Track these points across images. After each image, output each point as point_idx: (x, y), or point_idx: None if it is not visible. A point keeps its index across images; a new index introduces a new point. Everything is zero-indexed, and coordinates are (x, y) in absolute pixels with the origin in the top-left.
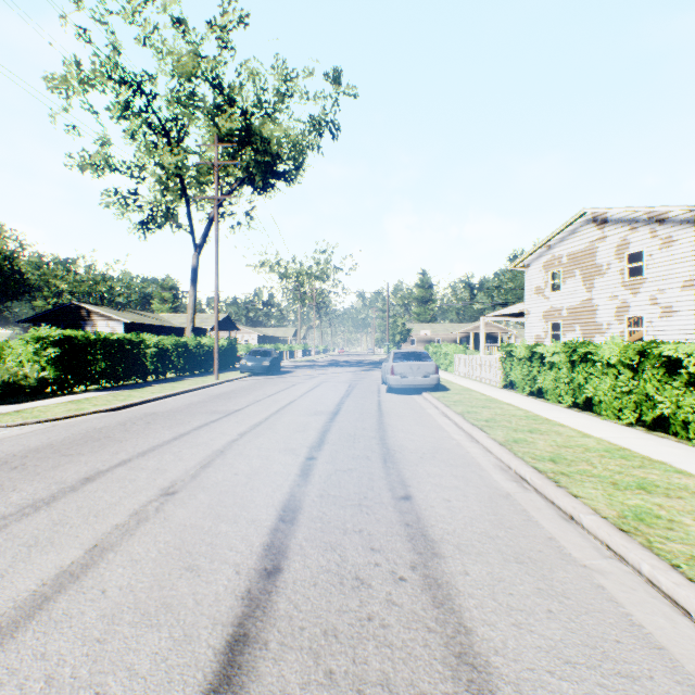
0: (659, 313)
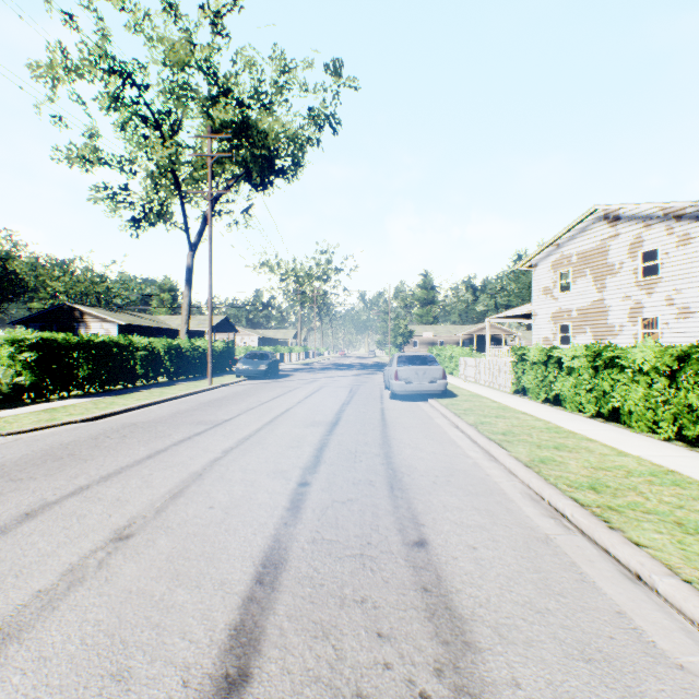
0: (676, 314)
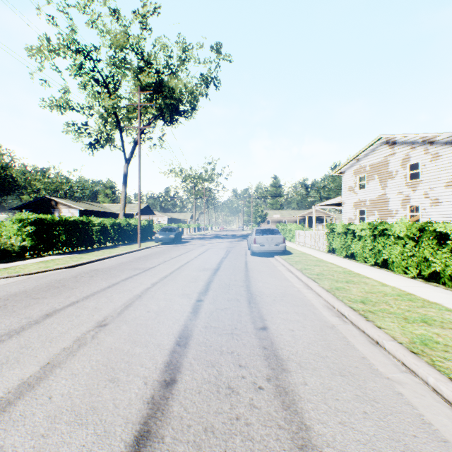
0: (430, 203)
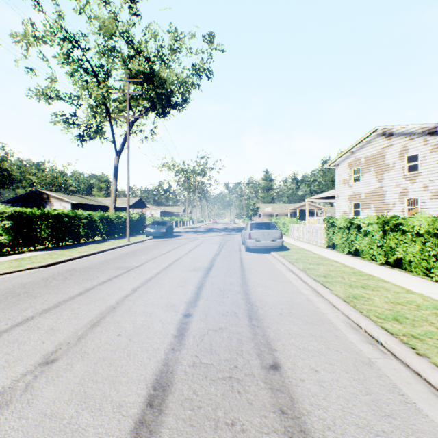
0: (430, 196)
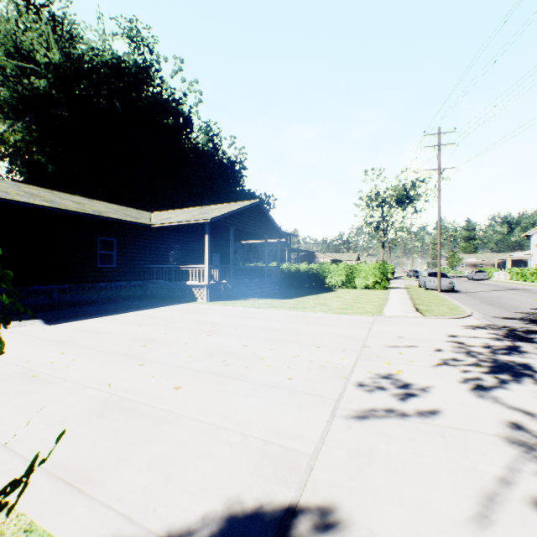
0: None
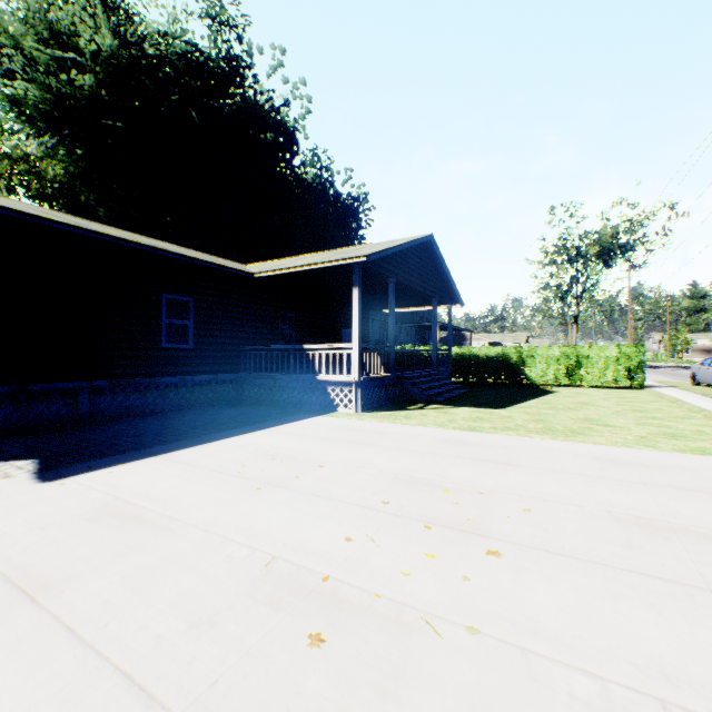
0: None
